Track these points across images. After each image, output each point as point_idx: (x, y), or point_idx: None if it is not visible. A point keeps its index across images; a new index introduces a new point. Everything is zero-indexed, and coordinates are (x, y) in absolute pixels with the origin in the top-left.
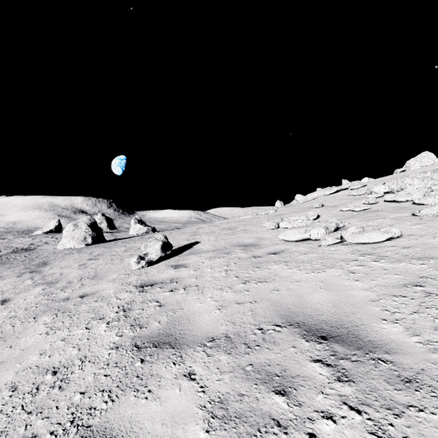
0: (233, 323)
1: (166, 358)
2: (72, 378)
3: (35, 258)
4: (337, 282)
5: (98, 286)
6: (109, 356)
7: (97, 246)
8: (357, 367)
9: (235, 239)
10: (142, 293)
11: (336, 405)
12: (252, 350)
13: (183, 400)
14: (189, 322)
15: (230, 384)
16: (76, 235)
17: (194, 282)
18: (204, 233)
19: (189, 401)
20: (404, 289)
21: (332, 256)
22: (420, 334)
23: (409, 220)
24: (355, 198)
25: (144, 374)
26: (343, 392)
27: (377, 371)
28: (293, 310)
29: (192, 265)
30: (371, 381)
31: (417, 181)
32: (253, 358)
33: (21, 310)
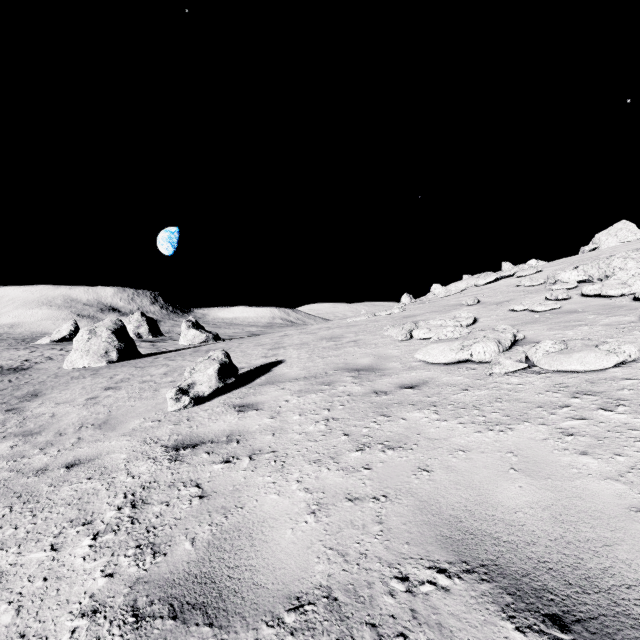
0: (342, 555)
1: None
2: None
3: (24, 384)
4: (543, 455)
5: (103, 444)
6: (70, 638)
7: (125, 364)
8: None
9: (342, 357)
10: (173, 463)
11: None
12: None
13: None
14: (251, 546)
15: None
16: (92, 346)
17: (268, 444)
18: (292, 346)
19: None
20: None
21: (517, 395)
22: None
23: (639, 328)
24: (529, 290)
25: None
26: None
27: None
28: (469, 525)
29: (268, 407)
30: None
31: (632, 262)
32: None
33: None
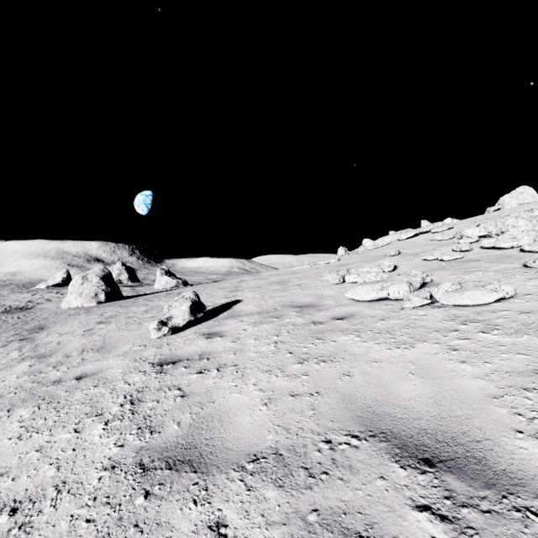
0: (286, 429)
1: (184, 492)
2: (36, 524)
3: (31, 320)
4: (434, 364)
5: (102, 362)
6: (99, 482)
7: (111, 304)
8: (493, 524)
9: (288, 297)
10: (159, 374)
11: None
12: (317, 482)
13: None
14: (221, 426)
15: None
16: (85, 290)
17: (231, 360)
18: (248, 289)
19: None
20: (537, 379)
21: (421, 323)
22: None
23: (520, 273)
24: (441, 243)
25: (146, 522)
26: None
27: (530, 535)
28: (375, 409)
29: (230, 334)
30: None
31: (522, 221)
32: (319, 497)
33: None
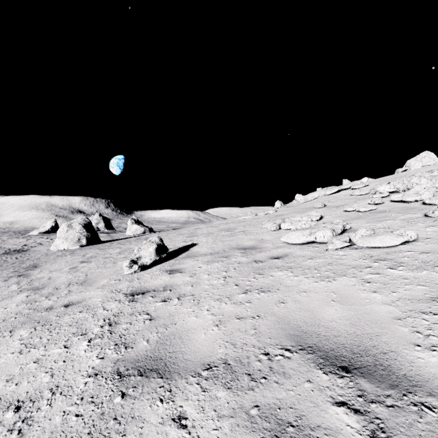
0: (233, 344)
1: (152, 393)
2: (36, 418)
3: (26, 260)
4: (351, 293)
5: (85, 293)
6: (85, 386)
7: (91, 247)
8: (395, 416)
9: (234, 241)
10: (131, 302)
11: None
12: (258, 385)
13: None
14: (182, 342)
15: (230, 437)
16: (70, 236)
17: (189, 291)
18: (202, 234)
19: None
20: (433, 304)
21: (341, 261)
22: None
23: (422, 221)
24: (358, 198)
25: (123, 416)
26: None
27: (423, 423)
28: (304, 329)
29: (188, 271)
30: None
31: (424, 180)
32: (259, 396)
33: None
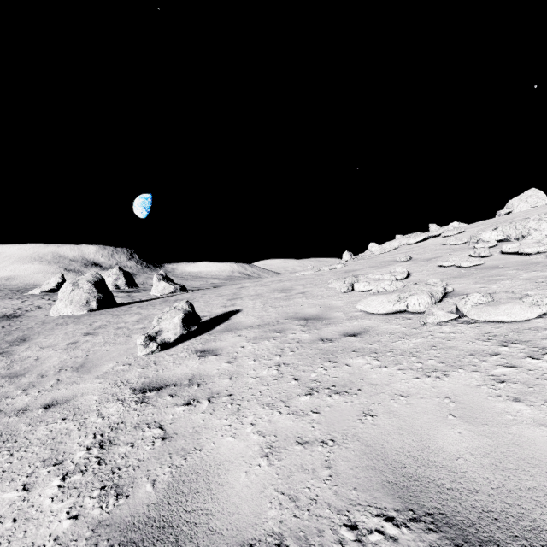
0: (293, 500)
1: None
2: None
3: (15, 330)
4: (479, 402)
5: (78, 386)
6: None
7: (103, 312)
8: None
9: (291, 307)
10: (140, 405)
11: None
12: None
13: None
14: (208, 489)
15: None
16: (75, 297)
17: (225, 388)
18: (248, 297)
19: None
20: None
21: (450, 343)
22: None
23: None
24: (454, 248)
25: None
26: None
27: None
28: (413, 472)
29: (226, 352)
30: None
31: (545, 224)
32: None
33: None
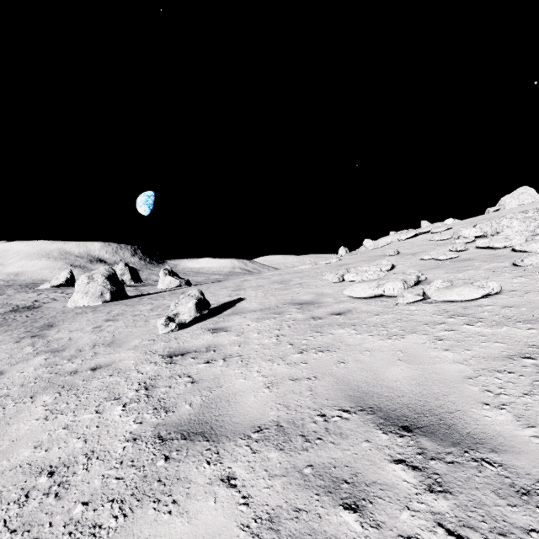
0: (286, 407)
1: (198, 455)
2: (73, 482)
3: (40, 318)
4: (420, 352)
5: (115, 355)
6: (123, 450)
7: (117, 303)
8: (454, 471)
9: (289, 295)
10: (169, 365)
11: (428, 527)
12: (312, 445)
13: (218, 515)
14: (229, 405)
15: (282, 494)
16: (91, 289)
17: (236, 351)
18: (251, 288)
19: (228, 518)
20: (509, 363)
21: (412, 317)
22: (536, 425)
23: (509, 271)
24: (438, 243)
25: (168, 478)
26: (437, 508)
27: (482, 477)
28: (365, 389)
29: (235, 329)
30: (475, 492)
31: (516, 222)
32: (313, 456)
33: (16, 386)
